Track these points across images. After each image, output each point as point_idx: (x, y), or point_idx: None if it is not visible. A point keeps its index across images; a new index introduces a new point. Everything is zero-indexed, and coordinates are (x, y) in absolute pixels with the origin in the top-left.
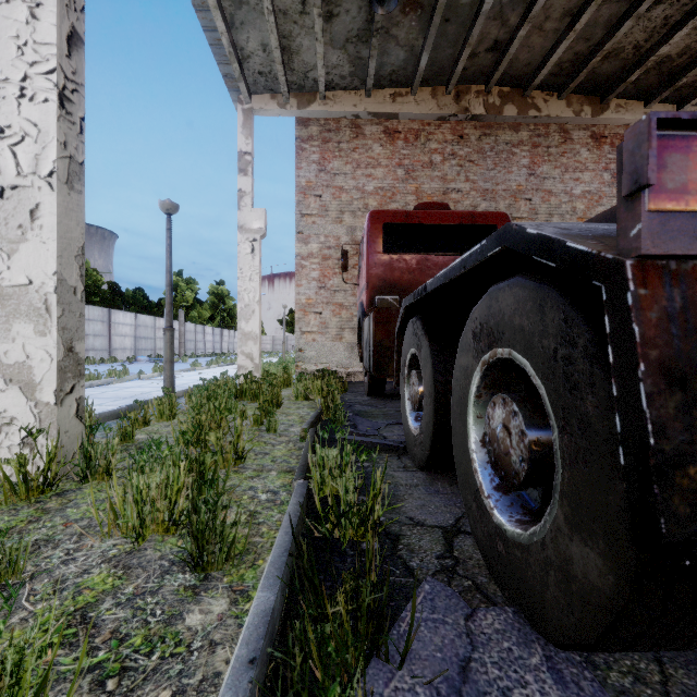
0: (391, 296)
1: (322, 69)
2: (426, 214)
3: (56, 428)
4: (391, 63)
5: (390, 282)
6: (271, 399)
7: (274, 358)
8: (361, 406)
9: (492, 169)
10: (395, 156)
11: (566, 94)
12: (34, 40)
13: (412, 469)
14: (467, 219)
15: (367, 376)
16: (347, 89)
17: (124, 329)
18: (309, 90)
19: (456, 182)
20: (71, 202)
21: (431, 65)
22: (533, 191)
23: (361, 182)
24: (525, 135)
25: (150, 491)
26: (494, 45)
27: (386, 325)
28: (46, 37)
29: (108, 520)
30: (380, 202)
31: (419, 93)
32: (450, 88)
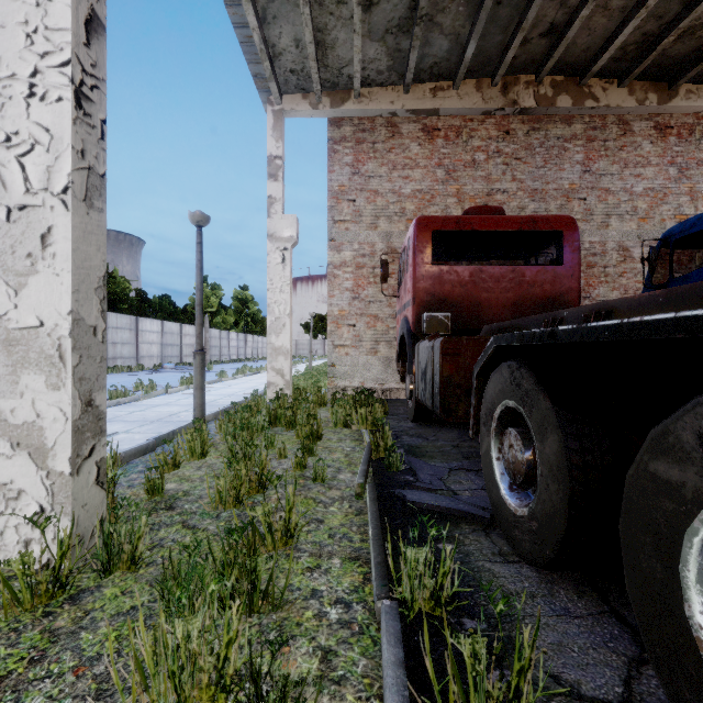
0: (442, 313)
1: (359, 63)
2: (480, 219)
3: (71, 504)
4: (433, 55)
5: (439, 297)
6: (311, 430)
7: (299, 365)
8: (409, 438)
9: (542, 166)
10: (435, 155)
11: (629, 80)
12: (45, 26)
13: (513, 559)
14: (527, 224)
15: (412, 400)
16: (384, 85)
17: (151, 336)
18: (343, 88)
19: (502, 182)
20: (90, 222)
21: (477, 55)
22: (587, 189)
23: (397, 184)
24: (579, 128)
25: (190, 643)
26: (550, 28)
27: (455, 357)
28: (59, 21)
29: (132, 683)
30: (418, 205)
31: (462, 86)
32: (497, 80)
